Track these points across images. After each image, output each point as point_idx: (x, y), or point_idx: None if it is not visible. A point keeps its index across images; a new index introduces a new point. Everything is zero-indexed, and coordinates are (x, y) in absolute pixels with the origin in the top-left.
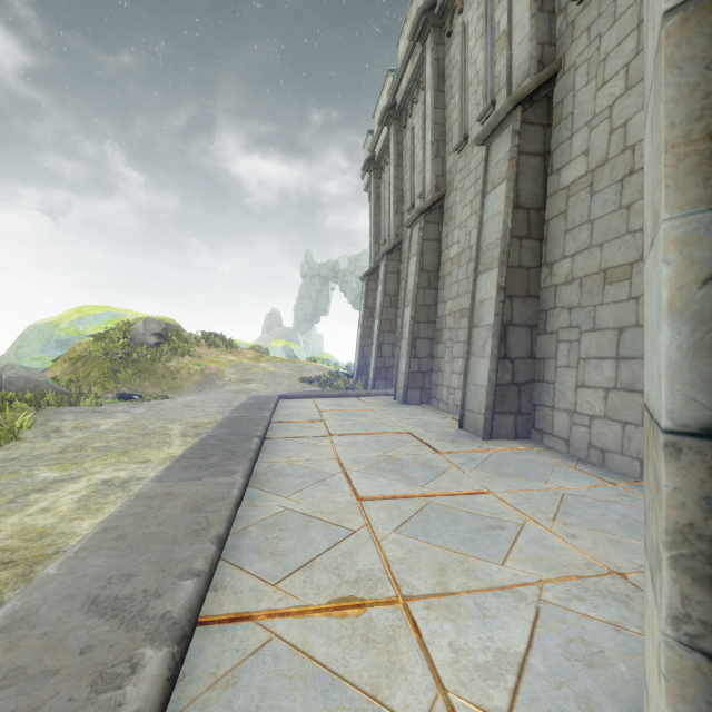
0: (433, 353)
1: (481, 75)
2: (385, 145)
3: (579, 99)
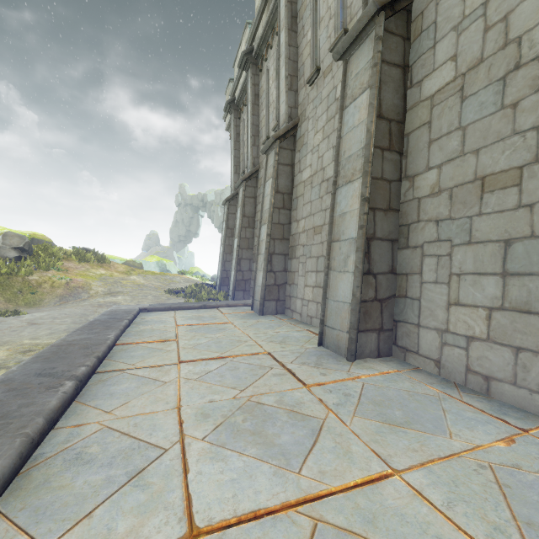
0: (287, 267)
1: (332, 9)
2: (244, 88)
3: (443, 6)
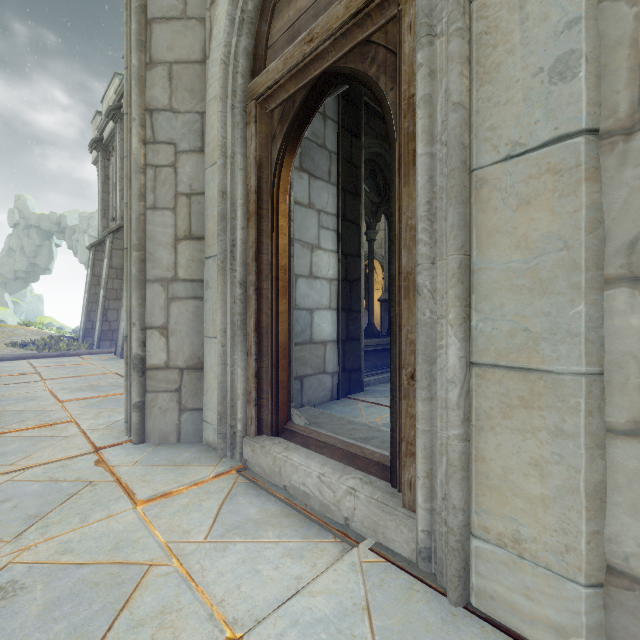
0: None
1: None
2: (113, 134)
3: None
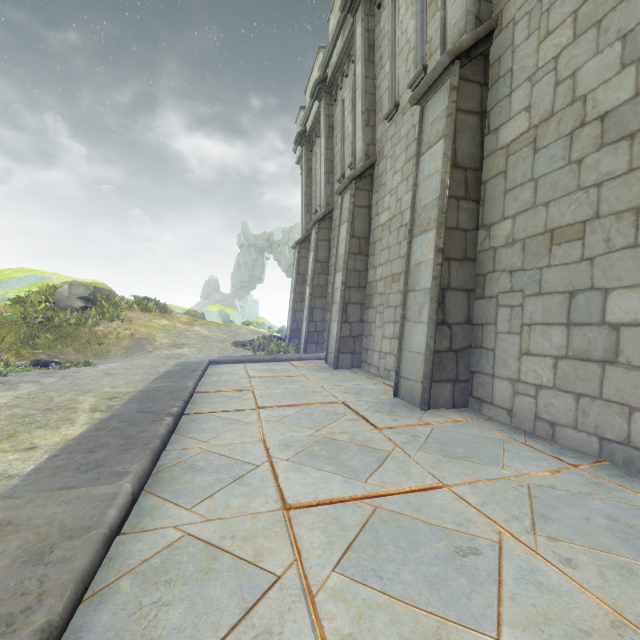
0: (363, 317)
1: (411, 42)
2: (316, 119)
3: (518, 54)
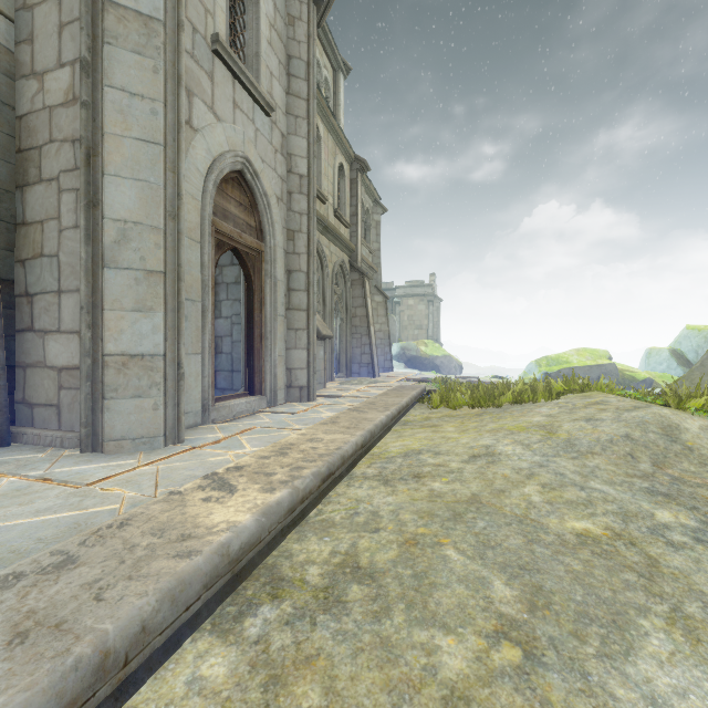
0: None
1: None
2: None
3: None
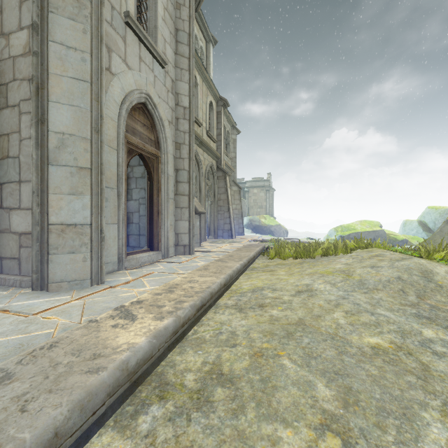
0: None
1: None
2: None
3: None
